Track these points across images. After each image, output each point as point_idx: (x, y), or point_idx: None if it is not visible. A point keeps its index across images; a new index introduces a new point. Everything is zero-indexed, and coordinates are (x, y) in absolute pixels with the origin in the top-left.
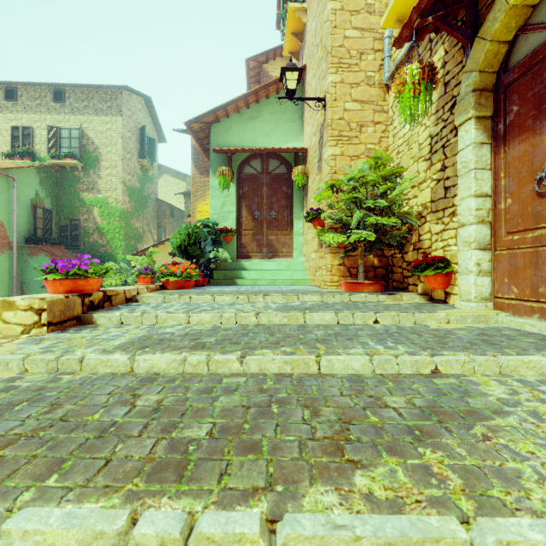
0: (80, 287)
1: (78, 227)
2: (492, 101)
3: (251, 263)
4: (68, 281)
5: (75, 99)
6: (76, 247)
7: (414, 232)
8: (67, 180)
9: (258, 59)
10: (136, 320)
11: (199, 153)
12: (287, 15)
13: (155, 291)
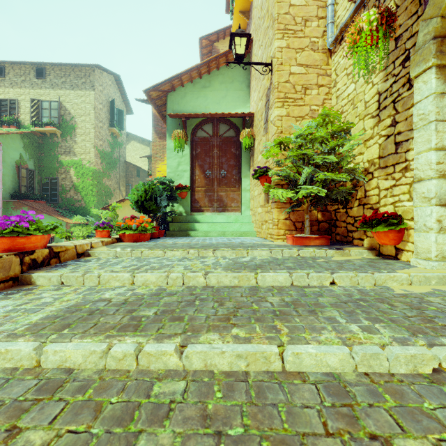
0: (20, 244)
1: (56, 185)
2: None
3: (203, 216)
4: (5, 239)
5: (54, 76)
6: (55, 202)
7: (359, 188)
8: (48, 145)
9: (209, 38)
10: (78, 280)
11: (158, 120)
12: None
13: (111, 244)
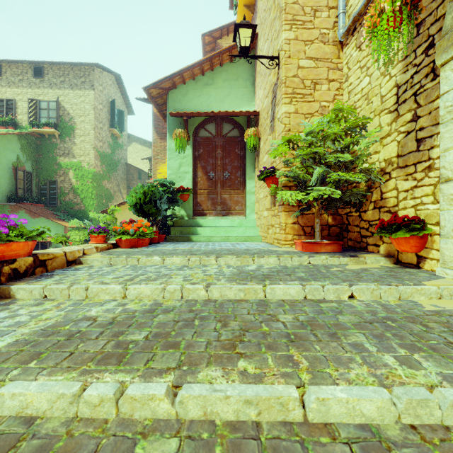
0: None
1: (55, 187)
2: None
3: (206, 220)
4: None
5: (53, 75)
6: (53, 205)
7: (374, 190)
8: (46, 146)
9: (212, 34)
10: (62, 293)
11: (159, 120)
12: None
13: (106, 250)
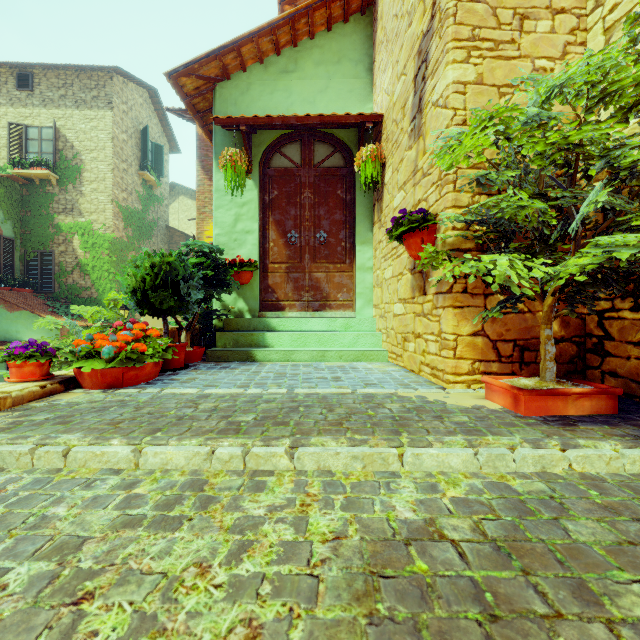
0: None
1: (51, 263)
2: None
3: (282, 319)
4: None
5: (47, 86)
6: (48, 291)
7: None
8: (37, 198)
9: (297, 2)
10: None
11: (208, 148)
12: None
13: (37, 400)
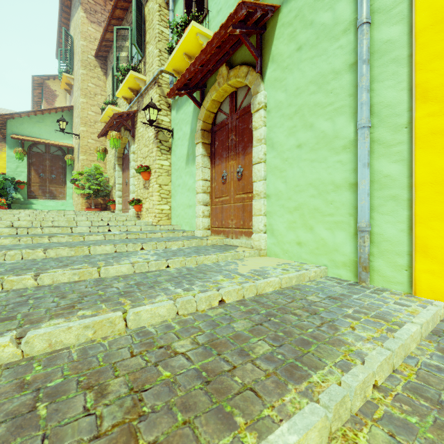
0: None
1: None
2: (122, 160)
3: (38, 201)
4: None
5: None
6: None
7: (111, 192)
8: None
9: (41, 77)
10: None
11: None
12: (62, 76)
13: None
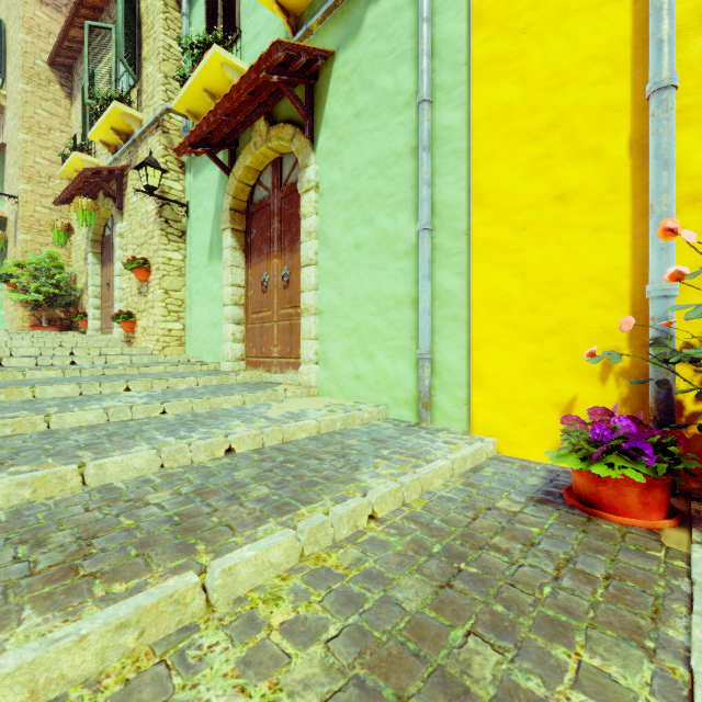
0: None
1: None
2: (101, 247)
3: None
4: None
5: None
6: None
7: (81, 299)
8: None
9: None
10: None
11: None
12: None
13: None
